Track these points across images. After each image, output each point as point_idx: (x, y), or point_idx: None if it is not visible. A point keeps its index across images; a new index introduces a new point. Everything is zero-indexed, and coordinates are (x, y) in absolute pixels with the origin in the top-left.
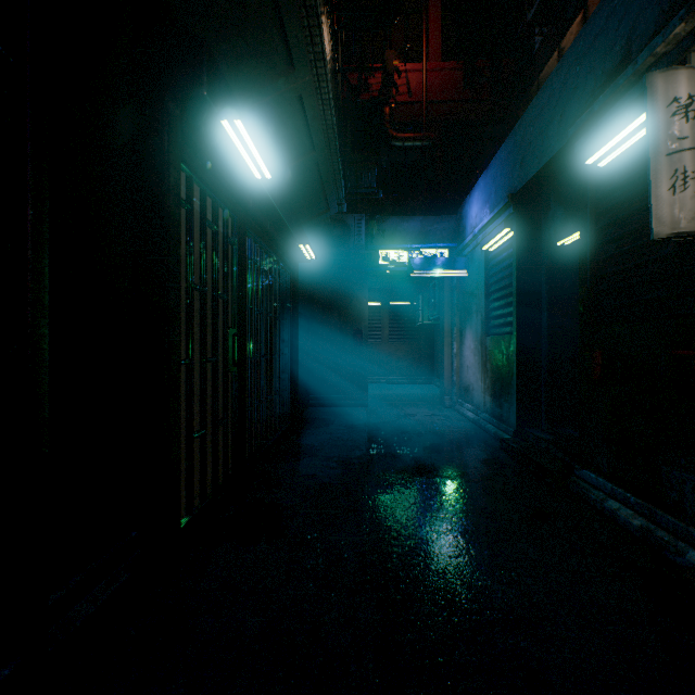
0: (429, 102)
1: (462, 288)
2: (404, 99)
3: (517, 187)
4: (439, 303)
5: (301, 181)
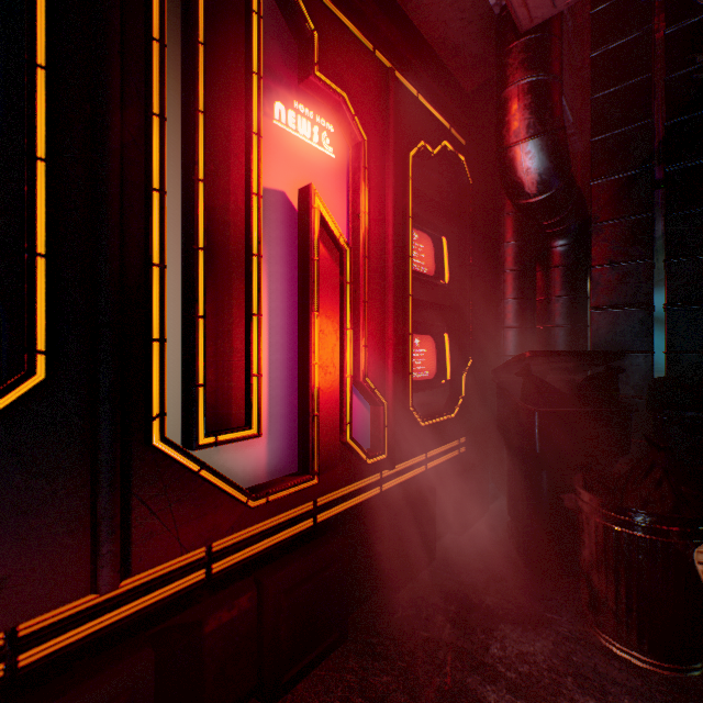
0: None
1: None
2: None
3: None
4: None
5: None
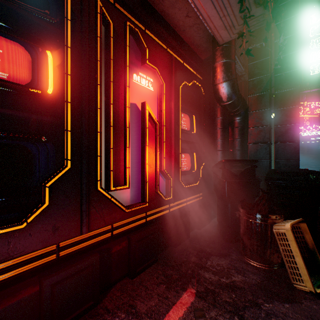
0: None
1: None
2: None
3: None
4: None
5: None
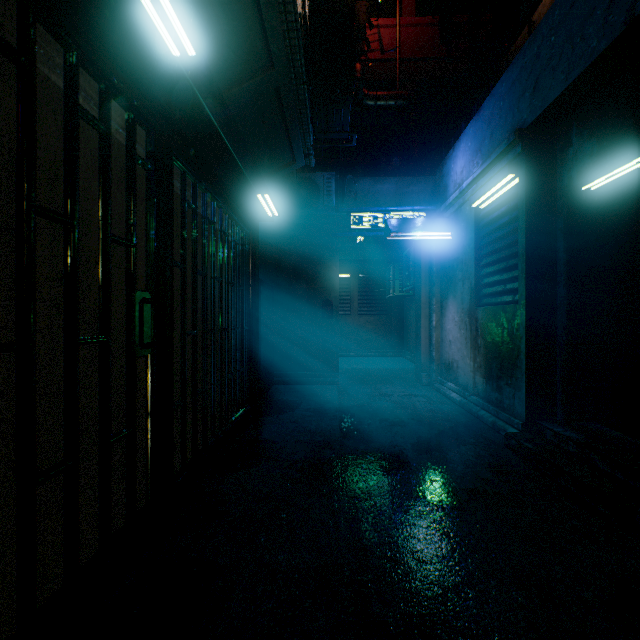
0: (403, 60)
1: (442, 254)
2: (376, 56)
3: (527, 120)
4: (414, 272)
5: (258, 116)
